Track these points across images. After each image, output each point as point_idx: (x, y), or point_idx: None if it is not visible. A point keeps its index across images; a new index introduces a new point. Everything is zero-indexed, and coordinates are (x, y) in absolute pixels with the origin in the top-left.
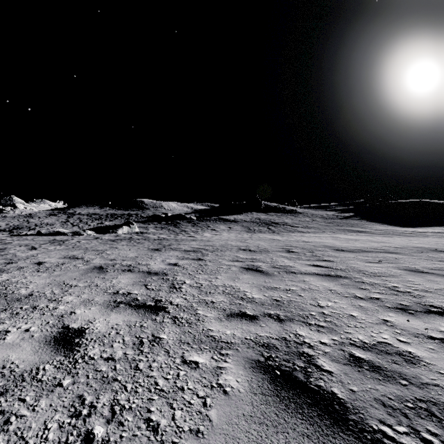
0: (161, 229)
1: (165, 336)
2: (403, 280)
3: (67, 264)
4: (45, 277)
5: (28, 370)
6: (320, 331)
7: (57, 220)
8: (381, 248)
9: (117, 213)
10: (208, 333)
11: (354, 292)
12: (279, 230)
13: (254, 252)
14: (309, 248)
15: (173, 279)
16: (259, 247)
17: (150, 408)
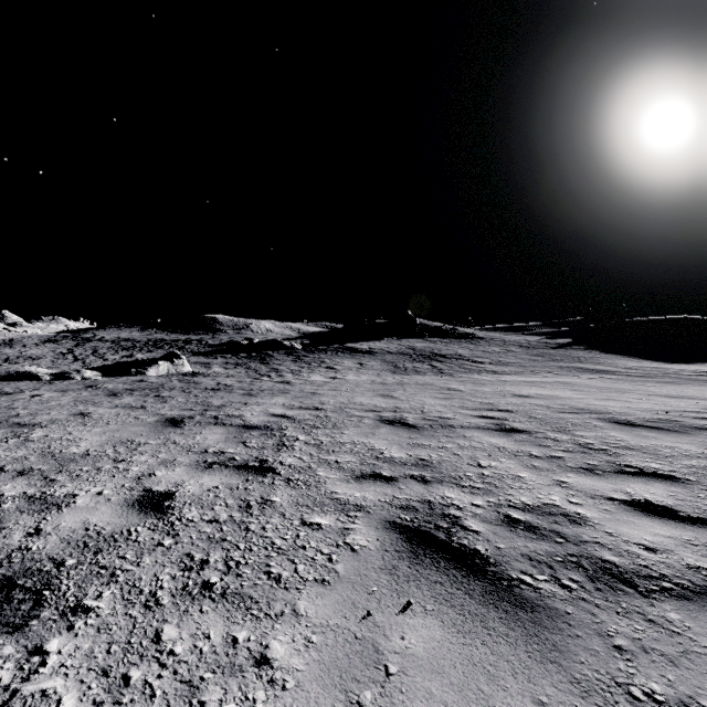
0: (234, 368)
1: None
2: None
3: None
4: None
5: None
6: None
7: (52, 350)
8: None
9: (167, 338)
10: None
11: None
12: (452, 369)
13: (419, 431)
14: (544, 414)
15: (3, 683)
16: (426, 412)
17: None
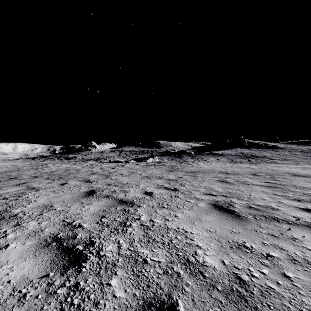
0: (171, 160)
1: (179, 196)
2: None
3: (132, 175)
4: (128, 178)
5: (142, 197)
6: (242, 201)
7: (115, 154)
8: None
9: (145, 150)
10: (195, 197)
11: (276, 193)
12: (257, 162)
13: (229, 174)
14: (272, 173)
15: (180, 182)
16: (234, 171)
17: (177, 205)
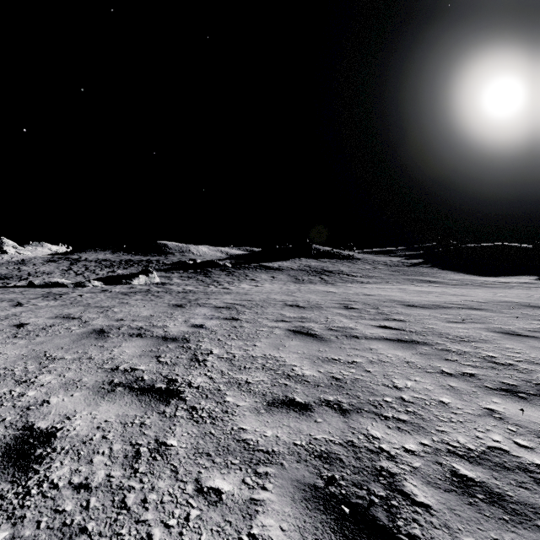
0: (187, 280)
1: (175, 442)
2: (499, 347)
3: (57, 327)
4: (22, 345)
5: None
6: (401, 430)
7: (56, 267)
8: (461, 303)
9: (133, 259)
10: (239, 435)
11: (439, 365)
12: (334, 280)
13: (304, 308)
14: (373, 302)
15: (196, 347)
16: (310, 302)
17: None
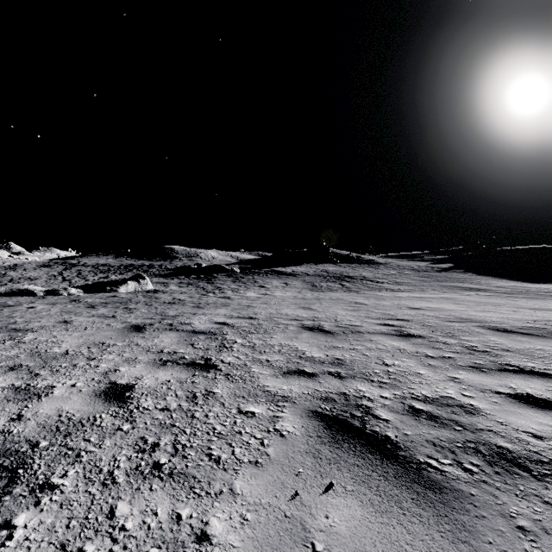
0: (186, 286)
1: None
2: None
3: None
4: None
5: None
6: None
7: (46, 273)
8: None
9: (135, 264)
10: None
11: None
12: (358, 287)
13: (333, 335)
14: (435, 323)
15: None
16: (339, 321)
17: None
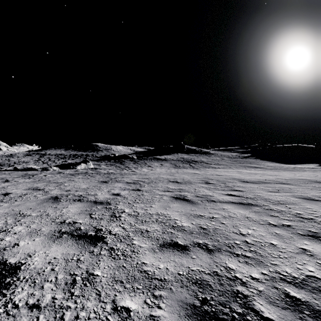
0: (110, 166)
1: (99, 273)
2: (303, 207)
3: (29, 195)
4: (5, 207)
5: None
6: (248, 264)
7: (31, 159)
8: (275, 180)
9: (78, 154)
10: (142, 267)
11: (267, 219)
12: (198, 166)
13: (181, 183)
14: (222, 180)
15: (114, 208)
16: (184, 179)
17: None
